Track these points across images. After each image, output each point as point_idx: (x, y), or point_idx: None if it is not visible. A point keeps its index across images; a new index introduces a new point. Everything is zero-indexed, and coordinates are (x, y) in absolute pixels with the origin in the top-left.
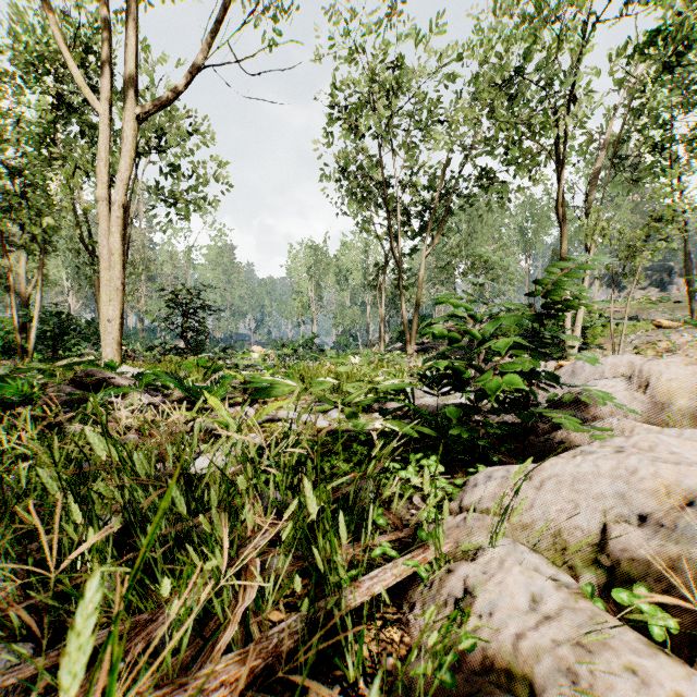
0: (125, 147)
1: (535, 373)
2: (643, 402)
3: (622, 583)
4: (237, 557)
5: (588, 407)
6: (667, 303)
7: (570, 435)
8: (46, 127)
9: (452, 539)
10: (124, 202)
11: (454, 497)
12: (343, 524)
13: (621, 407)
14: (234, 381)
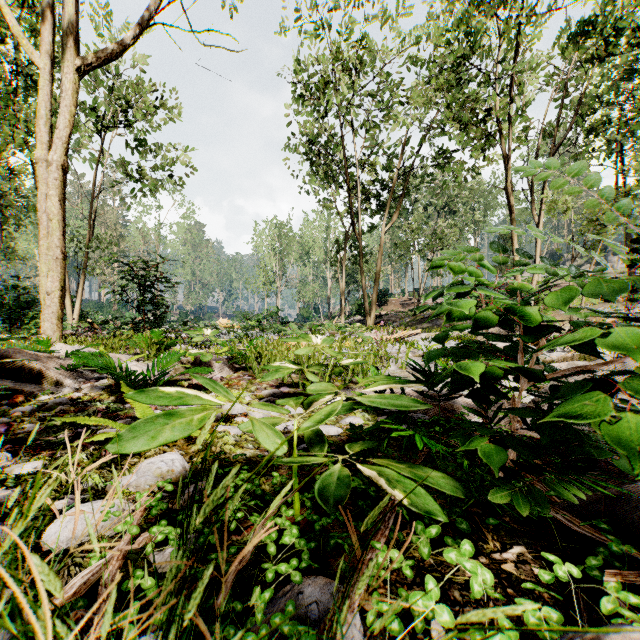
0: (64, 102)
1: None
2: None
3: None
4: None
5: None
6: None
7: None
8: (4, 98)
9: None
10: (63, 162)
11: None
12: None
13: None
14: (186, 359)
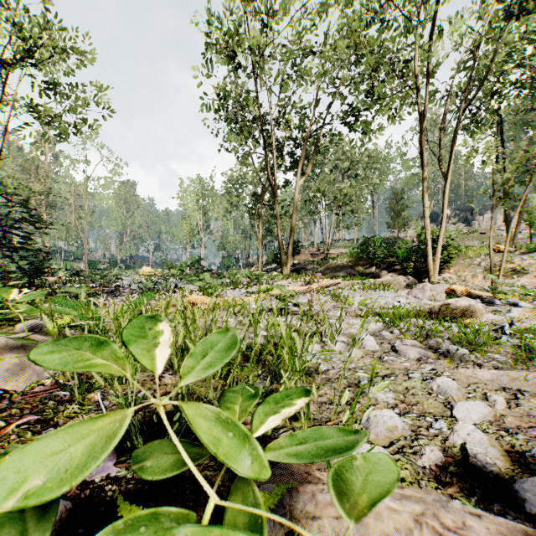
0: None
1: None
2: None
3: None
4: None
5: None
6: (475, 234)
7: None
8: None
9: None
10: None
11: None
12: None
13: None
14: None
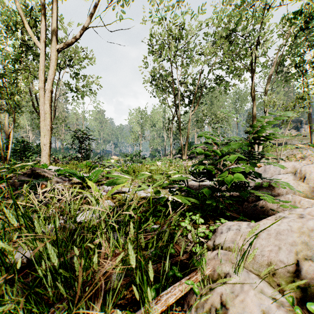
0: (52, 63)
1: (250, 172)
2: (302, 186)
3: (311, 298)
4: (91, 280)
5: (274, 188)
6: (299, 136)
7: (266, 203)
8: (17, 56)
9: (211, 266)
10: (51, 89)
11: (210, 237)
12: (150, 268)
13: (293, 190)
14: (103, 173)
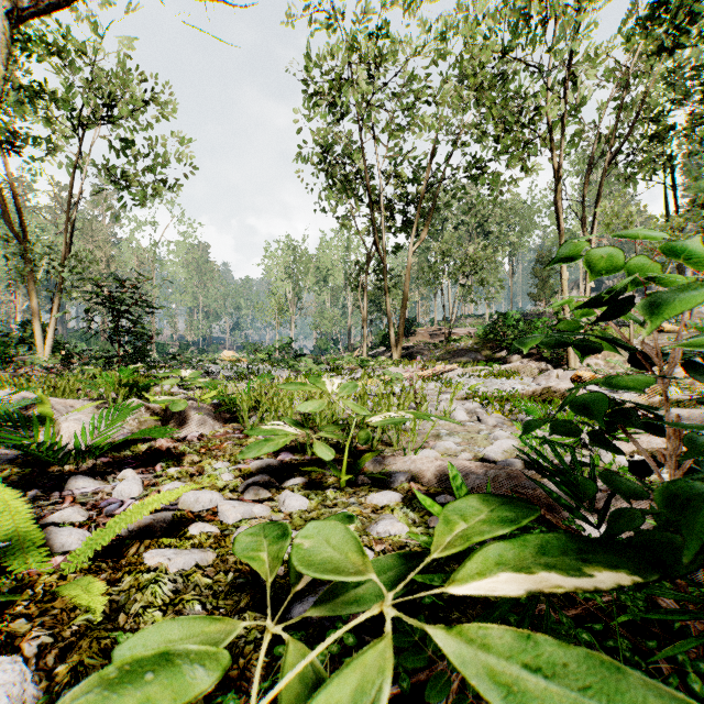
0: None
1: None
2: None
3: None
4: None
5: None
6: None
7: None
8: None
9: None
10: None
11: None
12: None
13: None
14: (160, 407)
